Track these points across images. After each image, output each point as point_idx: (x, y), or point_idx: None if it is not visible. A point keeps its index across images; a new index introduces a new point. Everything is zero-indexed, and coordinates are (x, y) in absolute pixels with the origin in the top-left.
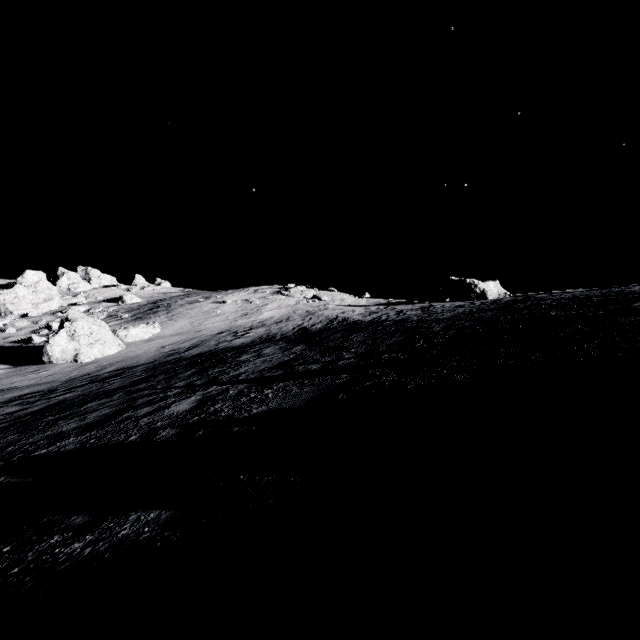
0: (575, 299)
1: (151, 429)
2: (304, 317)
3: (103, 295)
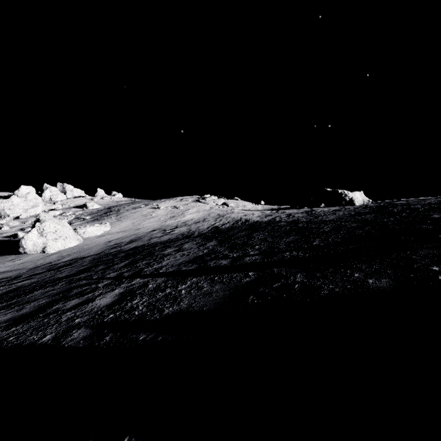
0: None
1: (67, 327)
2: (216, 219)
3: (74, 203)
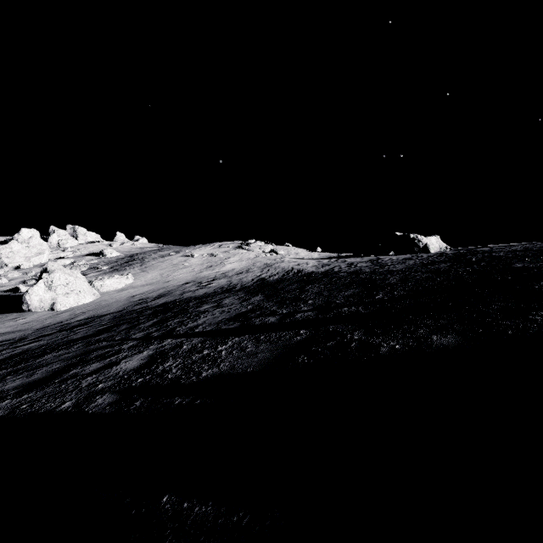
0: (531, 251)
1: (89, 393)
2: (262, 269)
3: (88, 250)
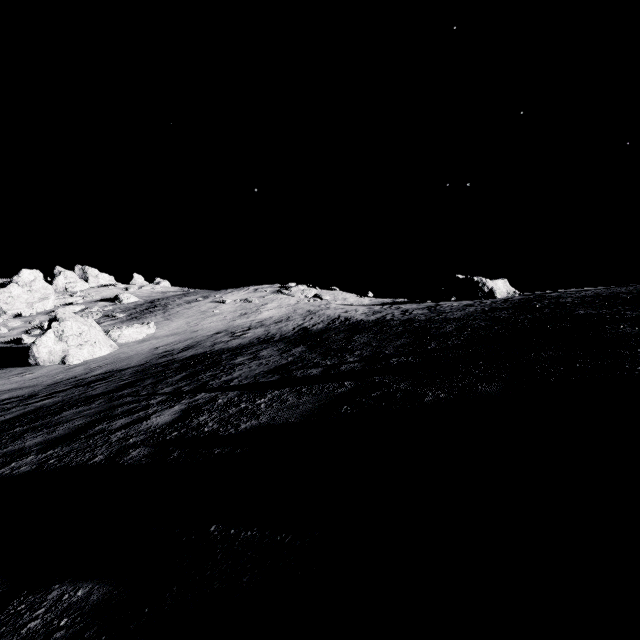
0: (600, 297)
1: (121, 447)
2: (305, 317)
3: (100, 294)
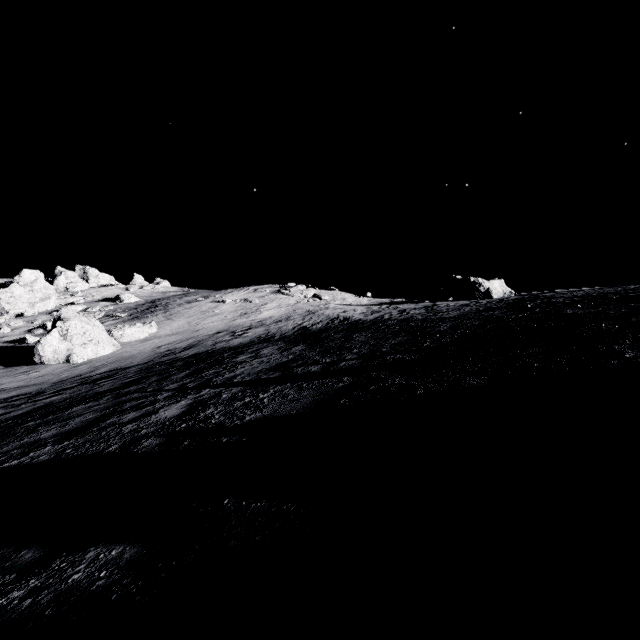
0: (589, 297)
1: (134, 438)
2: (304, 316)
3: (101, 294)
